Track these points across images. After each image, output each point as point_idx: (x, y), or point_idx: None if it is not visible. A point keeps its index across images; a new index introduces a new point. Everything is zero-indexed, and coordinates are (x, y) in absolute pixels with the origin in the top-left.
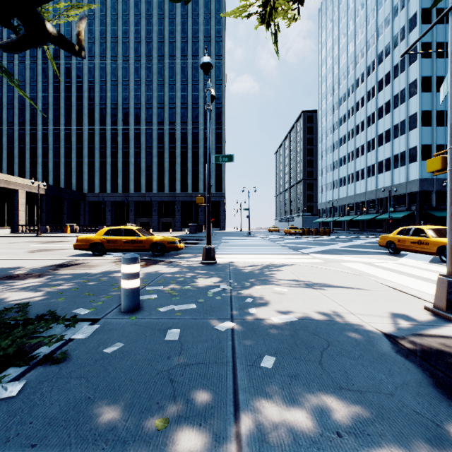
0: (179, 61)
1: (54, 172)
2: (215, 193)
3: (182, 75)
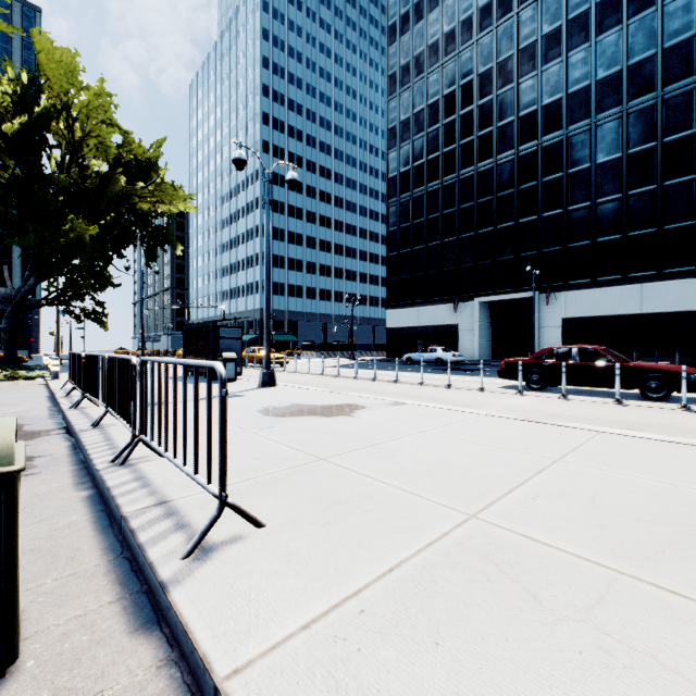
0: None
1: None
2: None
3: None
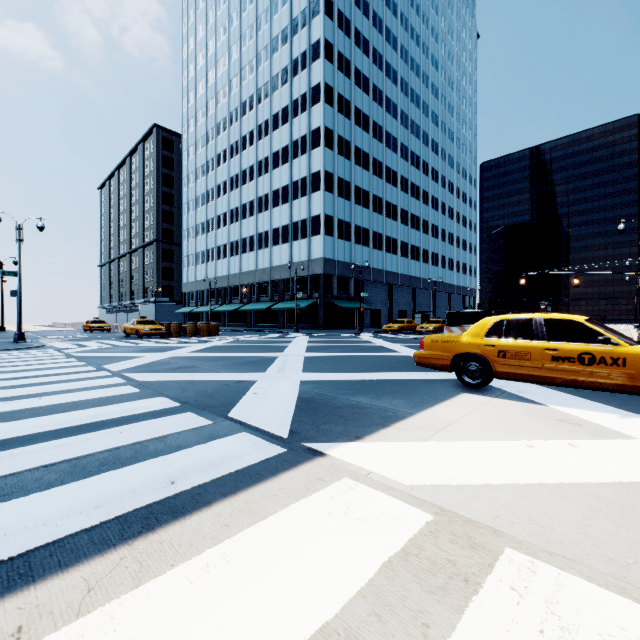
0: None
1: None
2: None
3: None
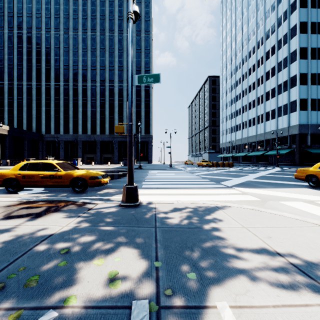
0: (116, 34)
1: (18, 118)
2: (144, 135)
3: (119, 45)
